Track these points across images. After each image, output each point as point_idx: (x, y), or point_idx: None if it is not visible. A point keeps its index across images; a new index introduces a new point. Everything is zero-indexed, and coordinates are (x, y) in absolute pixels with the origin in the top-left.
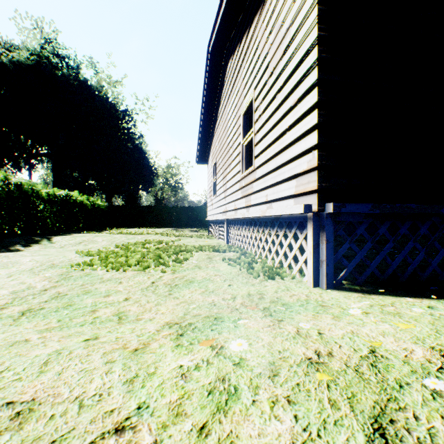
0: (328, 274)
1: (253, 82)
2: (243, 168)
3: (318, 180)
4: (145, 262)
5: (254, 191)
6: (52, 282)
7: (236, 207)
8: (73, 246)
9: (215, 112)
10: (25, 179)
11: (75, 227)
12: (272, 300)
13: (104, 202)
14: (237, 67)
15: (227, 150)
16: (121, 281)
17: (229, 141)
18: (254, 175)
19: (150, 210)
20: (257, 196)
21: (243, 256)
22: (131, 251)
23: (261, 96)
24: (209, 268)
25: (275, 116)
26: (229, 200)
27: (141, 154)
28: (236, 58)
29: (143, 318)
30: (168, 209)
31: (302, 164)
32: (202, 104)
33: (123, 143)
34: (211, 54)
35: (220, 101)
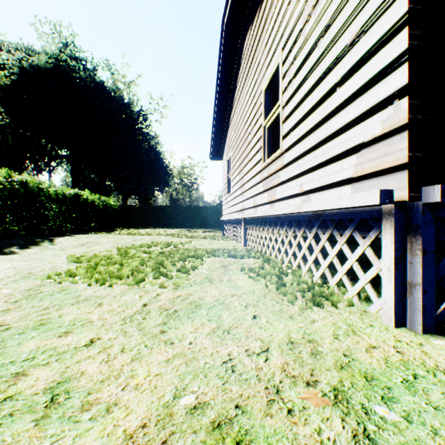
0: (426, 307)
1: (280, 43)
2: (265, 156)
3: (408, 146)
4: (140, 273)
5: (282, 181)
6: (8, 303)
7: (256, 203)
8: (74, 248)
9: (230, 100)
10: (30, 177)
11: (86, 227)
12: (339, 362)
13: (117, 202)
14: (257, 35)
15: (245, 139)
16: (101, 301)
17: (247, 127)
18: (281, 161)
19: (163, 210)
20: (286, 187)
21: (267, 264)
22: (128, 256)
23: (292, 54)
24: (224, 283)
25: (316, 71)
26: (247, 196)
27: (156, 154)
28: (255, 26)
29: (96, 403)
30: (181, 209)
31: (371, 127)
32: (216, 91)
33: (138, 143)
34: (226, 29)
35: (236, 85)
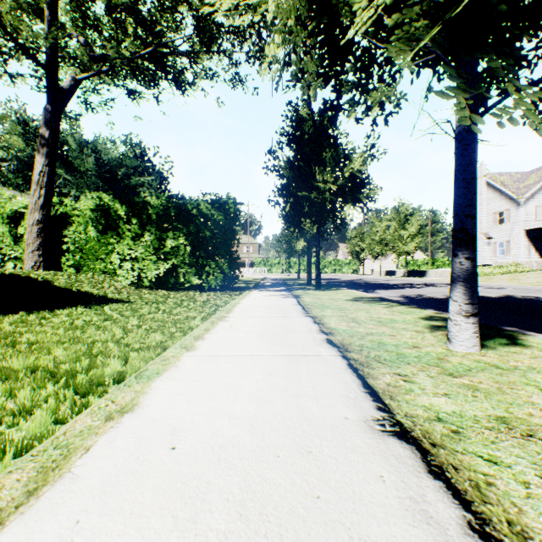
0: None
1: None
2: None
3: None
4: None
5: None
6: None
7: None
8: None
9: None
10: None
11: None
12: None
13: None
14: None
15: None
16: None
17: None
18: None
19: None
20: None
21: None
22: None
23: None
24: None
25: None
26: None
27: None
28: None
29: None
30: None
31: None
32: None
33: None
34: None
35: None
